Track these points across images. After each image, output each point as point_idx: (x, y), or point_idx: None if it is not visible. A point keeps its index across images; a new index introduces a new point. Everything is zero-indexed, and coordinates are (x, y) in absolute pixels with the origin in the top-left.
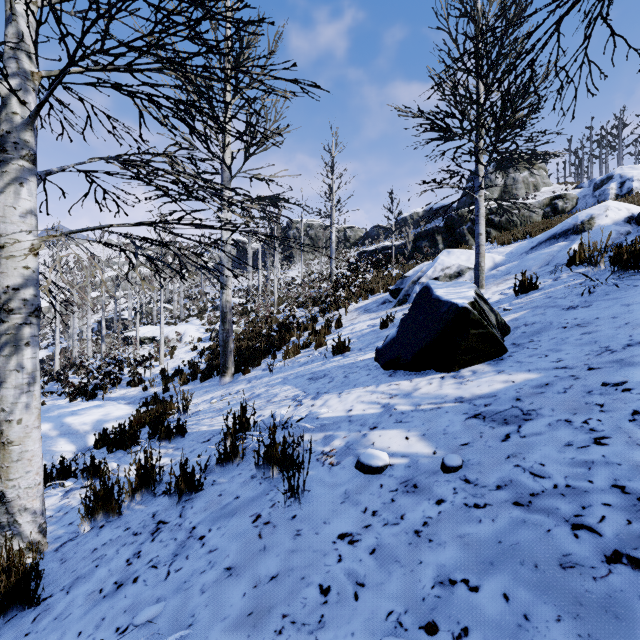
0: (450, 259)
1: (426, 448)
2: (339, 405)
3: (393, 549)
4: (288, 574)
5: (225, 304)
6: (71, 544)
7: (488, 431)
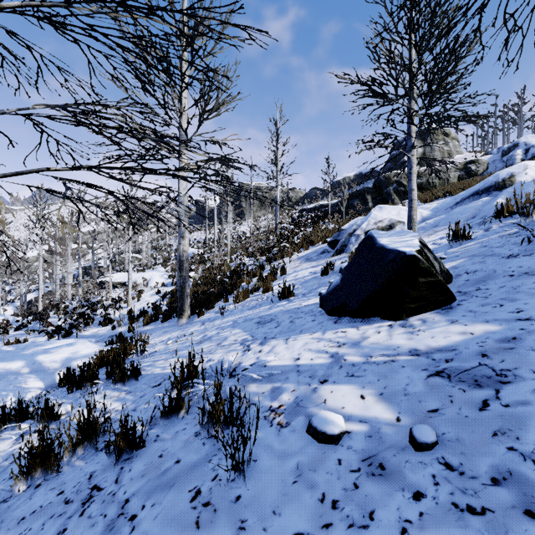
0: (382, 214)
1: (387, 412)
2: (286, 352)
3: None
4: None
5: (182, 253)
6: (2, 507)
7: (459, 395)
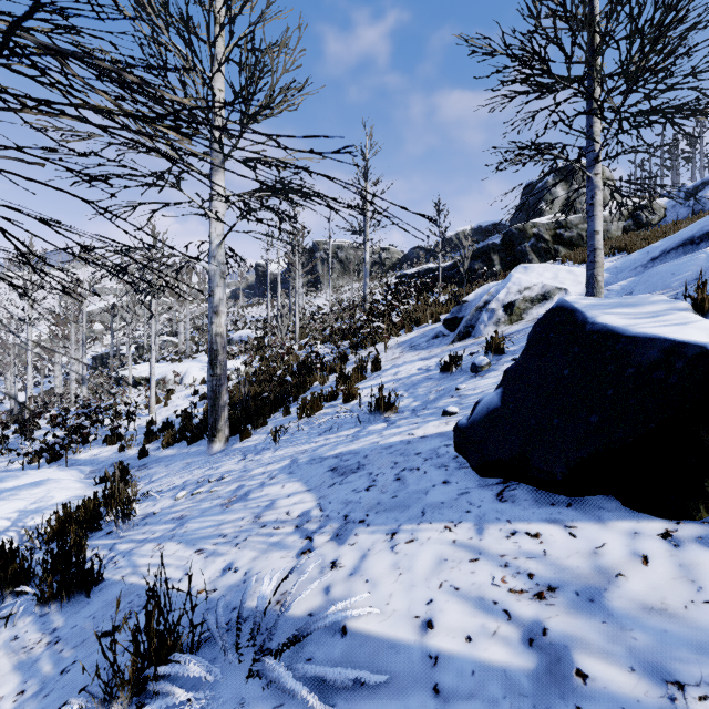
0: (529, 277)
1: None
2: (395, 586)
3: None
4: None
5: (215, 339)
6: None
7: None
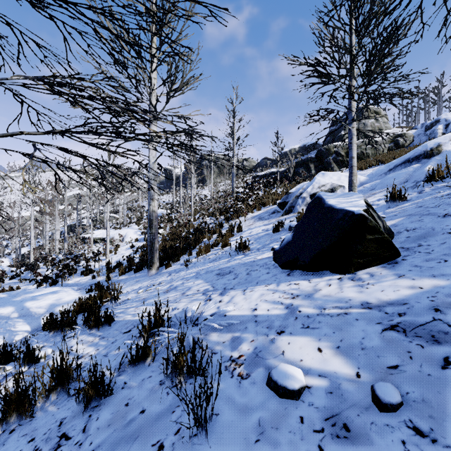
0: (325, 179)
1: (346, 367)
2: (244, 303)
3: None
4: None
5: (152, 213)
6: None
7: (417, 350)
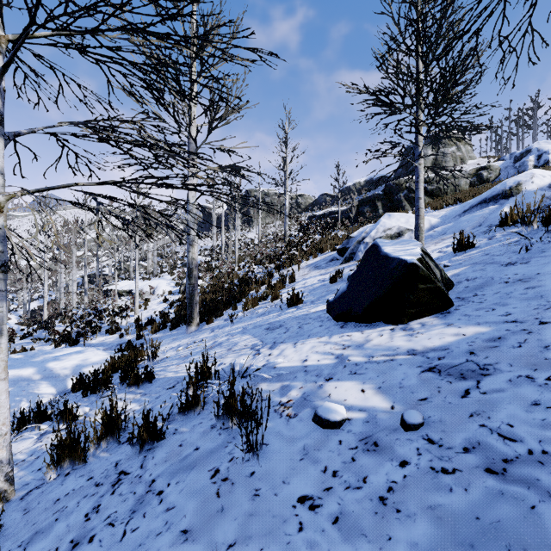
0: (391, 221)
1: (383, 402)
2: (295, 355)
3: (358, 519)
4: (246, 543)
5: (191, 261)
6: (36, 492)
7: (446, 386)
